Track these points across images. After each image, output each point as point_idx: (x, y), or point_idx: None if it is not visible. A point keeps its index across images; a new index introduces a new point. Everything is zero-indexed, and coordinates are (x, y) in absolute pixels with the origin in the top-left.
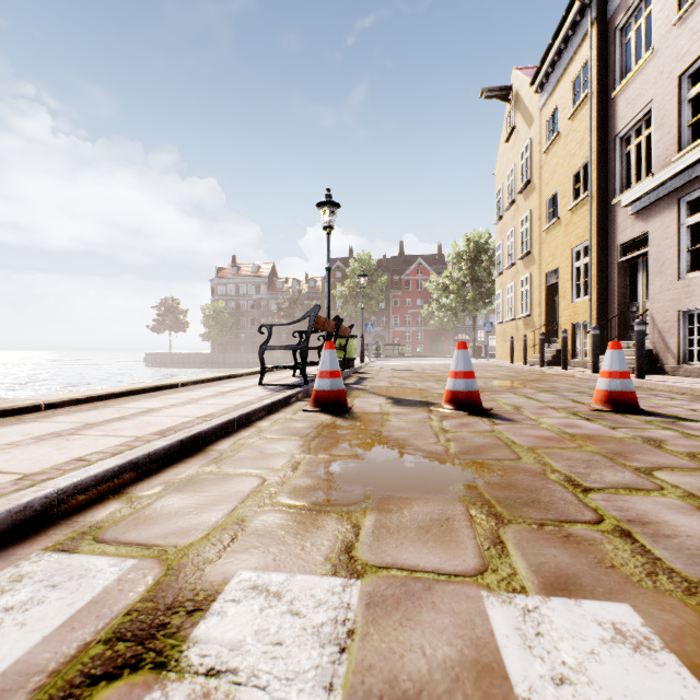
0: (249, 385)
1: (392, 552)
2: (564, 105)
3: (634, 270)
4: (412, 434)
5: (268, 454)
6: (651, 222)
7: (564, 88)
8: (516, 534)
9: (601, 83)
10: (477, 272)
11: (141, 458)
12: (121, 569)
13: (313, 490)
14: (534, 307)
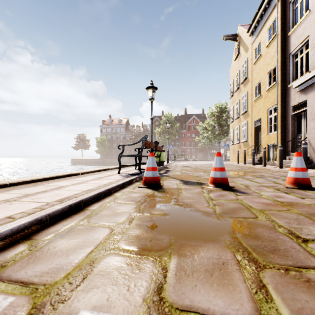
0: (113, 174)
1: (189, 294)
2: (264, 41)
3: (299, 118)
4: (194, 201)
5: (117, 212)
6: (308, 95)
7: (264, 32)
8: (272, 278)
9: (282, 29)
10: (221, 121)
11: (44, 217)
12: (0, 307)
13: (139, 238)
14: (248, 137)
